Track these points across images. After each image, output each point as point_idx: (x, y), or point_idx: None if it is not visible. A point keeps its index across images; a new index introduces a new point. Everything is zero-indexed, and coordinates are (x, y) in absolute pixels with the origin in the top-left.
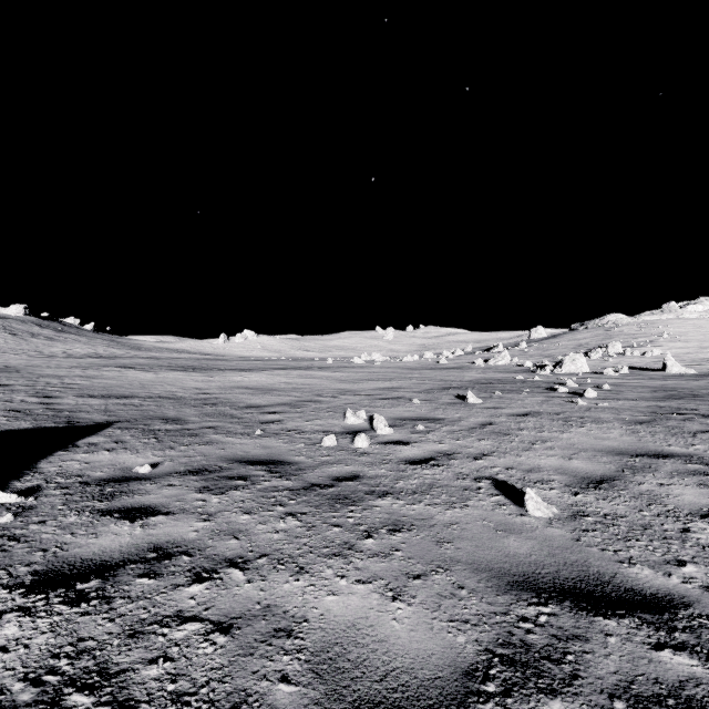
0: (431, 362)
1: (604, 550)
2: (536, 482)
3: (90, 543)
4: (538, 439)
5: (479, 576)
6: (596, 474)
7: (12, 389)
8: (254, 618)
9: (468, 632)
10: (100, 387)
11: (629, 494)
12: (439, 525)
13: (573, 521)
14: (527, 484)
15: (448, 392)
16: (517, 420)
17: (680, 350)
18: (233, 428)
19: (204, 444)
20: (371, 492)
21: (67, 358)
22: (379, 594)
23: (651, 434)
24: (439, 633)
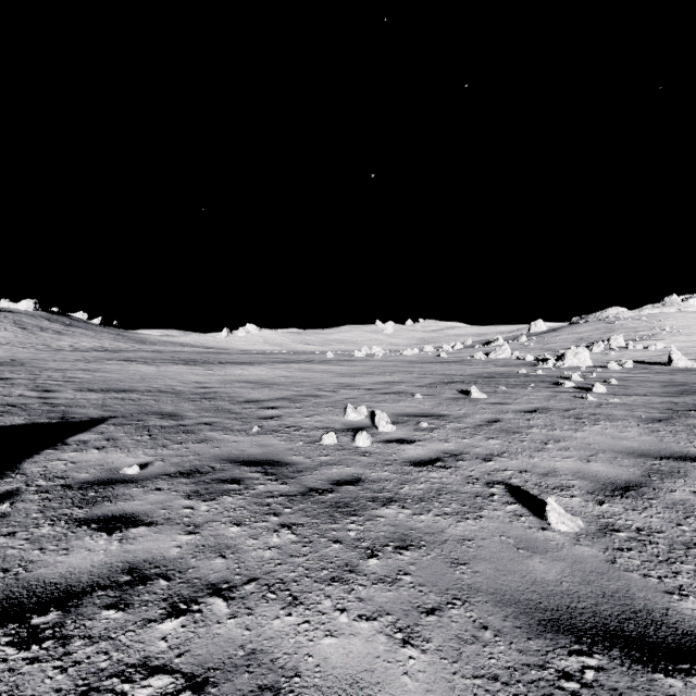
0: (431, 356)
1: (646, 576)
2: (555, 488)
3: (58, 561)
4: (551, 438)
5: (504, 611)
6: (620, 479)
7: (13, 383)
8: (235, 670)
9: (498, 694)
10: (100, 380)
11: (661, 504)
12: (451, 541)
13: (603, 537)
14: (545, 490)
15: (450, 387)
16: (526, 417)
17: (684, 344)
18: (230, 424)
19: (198, 442)
20: (374, 499)
21: (73, 351)
22: (386, 636)
23: (673, 434)
24: (462, 695)
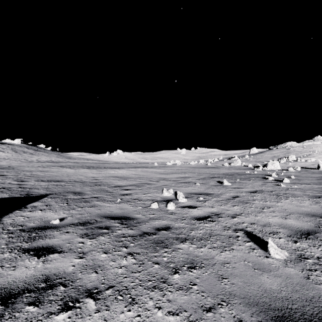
0: (203, 164)
1: None
2: (270, 233)
3: (9, 274)
4: (265, 206)
5: (250, 310)
6: (304, 229)
7: (7, 177)
8: None
9: None
10: (48, 176)
11: None
12: (218, 264)
13: (300, 262)
14: (265, 234)
15: (213, 179)
16: (251, 195)
17: None
18: (106, 197)
19: (90, 207)
20: (176, 238)
21: (37, 162)
22: None
23: None
24: None
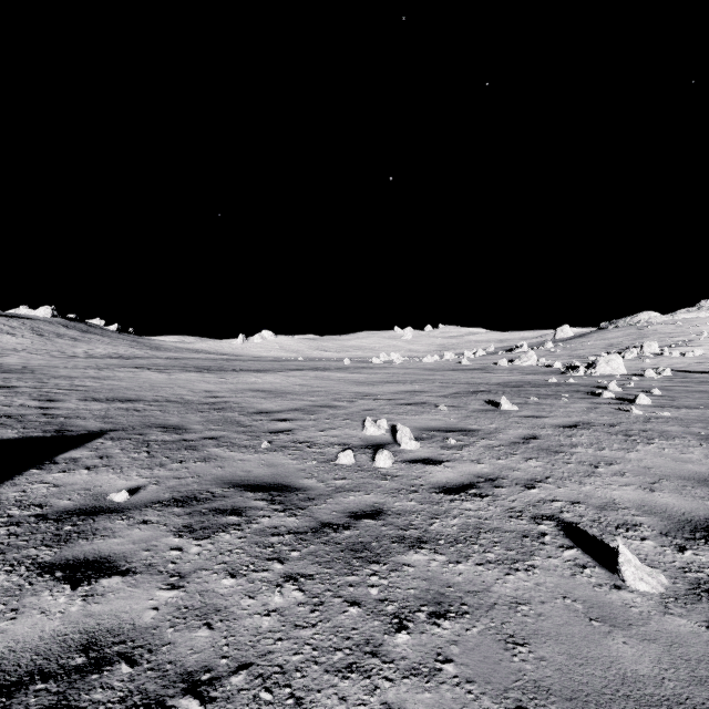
0: (452, 363)
1: None
2: (618, 526)
3: None
4: (600, 459)
5: None
6: (697, 516)
7: (17, 391)
8: None
9: None
10: (107, 389)
11: None
12: (501, 606)
13: (698, 601)
14: (607, 530)
15: (476, 397)
16: (566, 433)
17: None
18: (237, 438)
19: (200, 461)
20: (399, 539)
21: (87, 358)
22: None
23: None
24: None
